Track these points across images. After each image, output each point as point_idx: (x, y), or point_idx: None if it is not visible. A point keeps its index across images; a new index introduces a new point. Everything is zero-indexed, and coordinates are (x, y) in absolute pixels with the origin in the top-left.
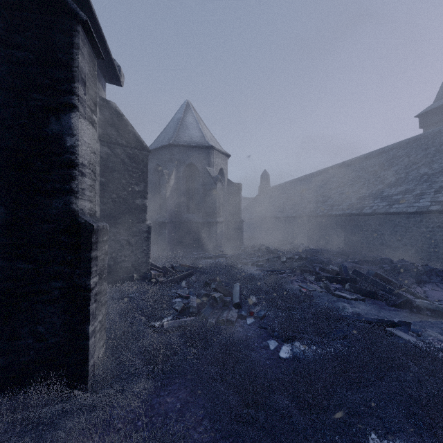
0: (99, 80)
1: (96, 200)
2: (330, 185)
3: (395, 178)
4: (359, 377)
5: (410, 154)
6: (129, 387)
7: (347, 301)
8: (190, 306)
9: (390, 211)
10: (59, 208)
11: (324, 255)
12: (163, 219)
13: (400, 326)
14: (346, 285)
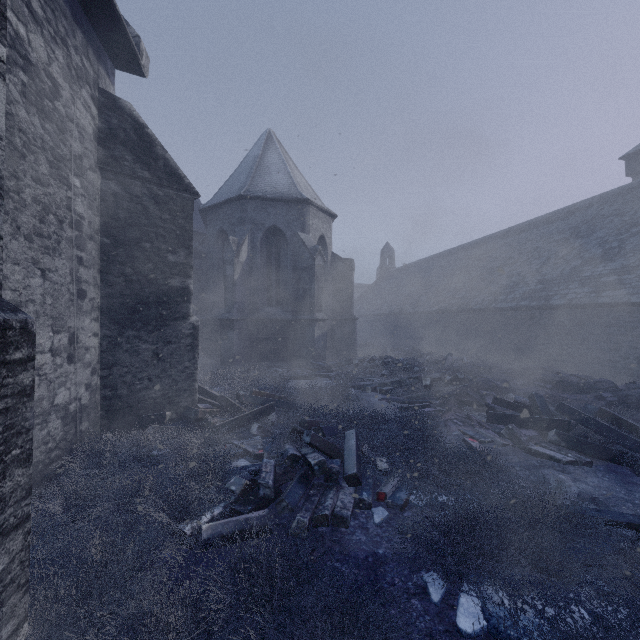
0: (99, 59)
1: (91, 277)
2: (491, 262)
3: (602, 249)
4: None
5: (624, 211)
6: None
7: (560, 466)
8: (260, 484)
9: (598, 301)
10: None
11: (493, 373)
12: (228, 314)
13: None
14: (550, 433)
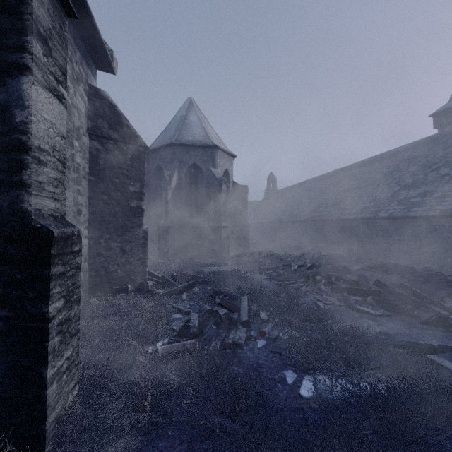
0: (88, 65)
1: (84, 201)
2: (341, 187)
3: (413, 179)
4: (414, 436)
5: (428, 153)
6: (104, 449)
7: (372, 317)
8: (190, 325)
9: (408, 215)
10: (4, 207)
11: (338, 262)
12: (163, 223)
13: (443, 352)
14: (368, 298)
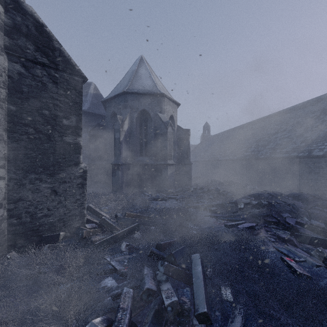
0: None
1: None
2: (268, 131)
3: None
4: None
5: None
6: None
7: None
8: None
9: None
10: None
11: (281, 199)
12: (116, 161)
13: None
14: None
